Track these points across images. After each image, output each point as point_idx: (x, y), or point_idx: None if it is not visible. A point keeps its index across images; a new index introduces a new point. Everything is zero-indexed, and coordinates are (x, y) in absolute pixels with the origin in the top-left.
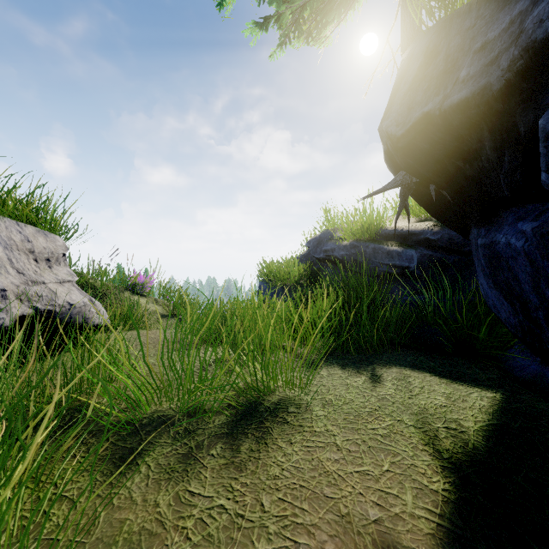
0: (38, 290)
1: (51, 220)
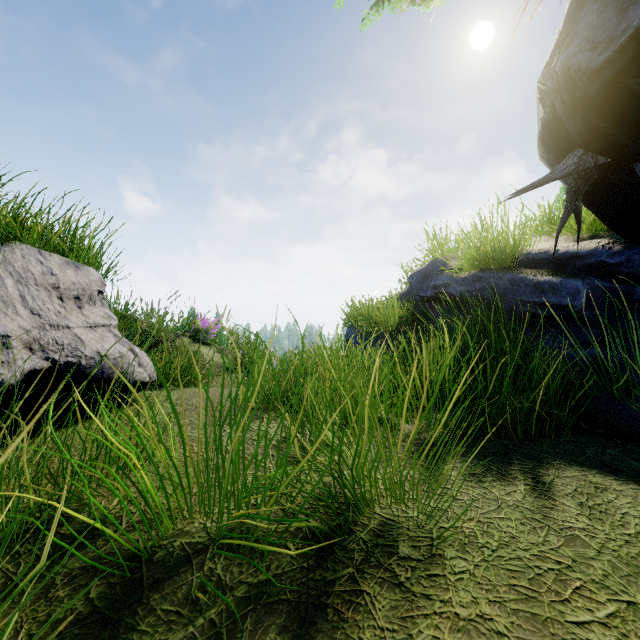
0: (58, 336)
1: (88, 249)
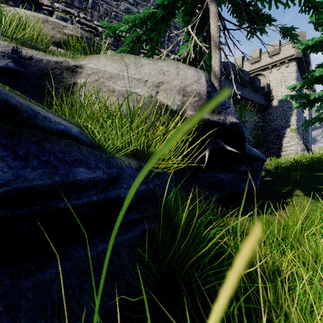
0: None
1: None
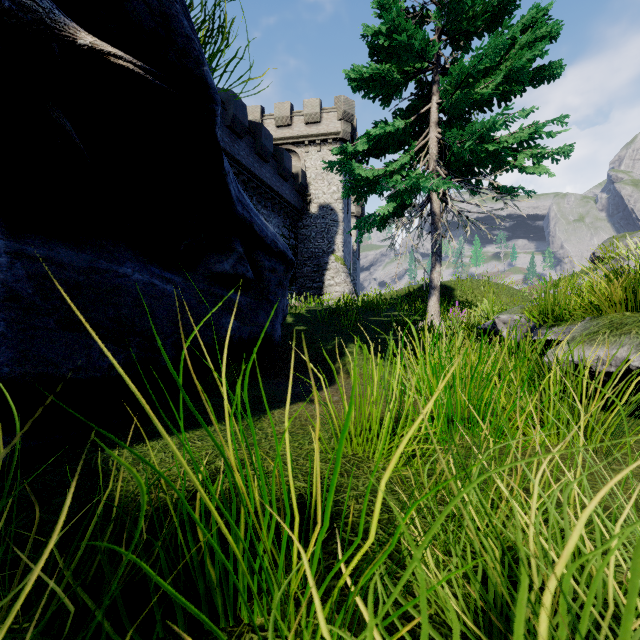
0: None
1: None
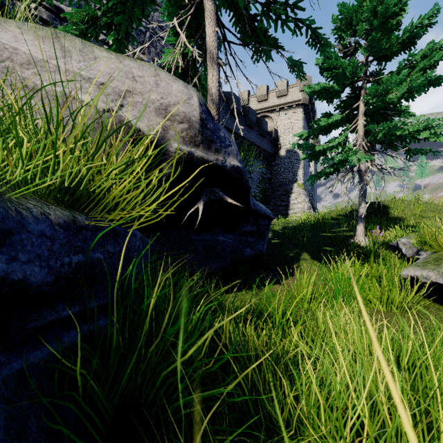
0: None
1: None
